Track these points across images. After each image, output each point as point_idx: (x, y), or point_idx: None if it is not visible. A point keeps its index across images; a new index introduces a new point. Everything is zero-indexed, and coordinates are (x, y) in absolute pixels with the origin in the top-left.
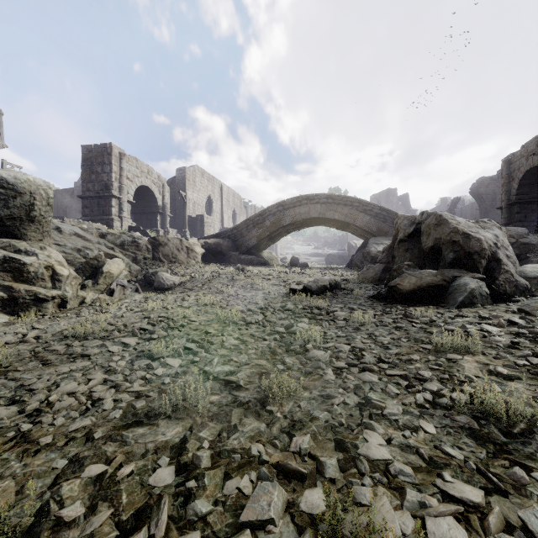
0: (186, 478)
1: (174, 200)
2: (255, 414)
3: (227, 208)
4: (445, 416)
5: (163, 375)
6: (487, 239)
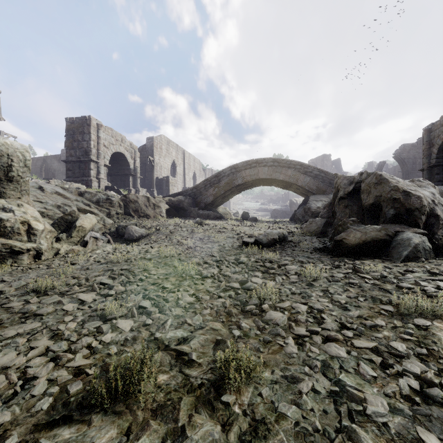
0: None
1: (144, 164)
2: (209, 407)
3: (188, 170)
4: None
5: (111, 342)
6: (426, 197)
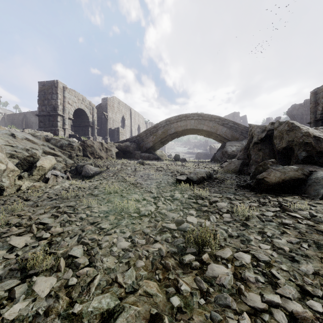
0: None
1: (100, 118)
2: None
3: (134, 123)
4: None
5: (16, 319)
6: None
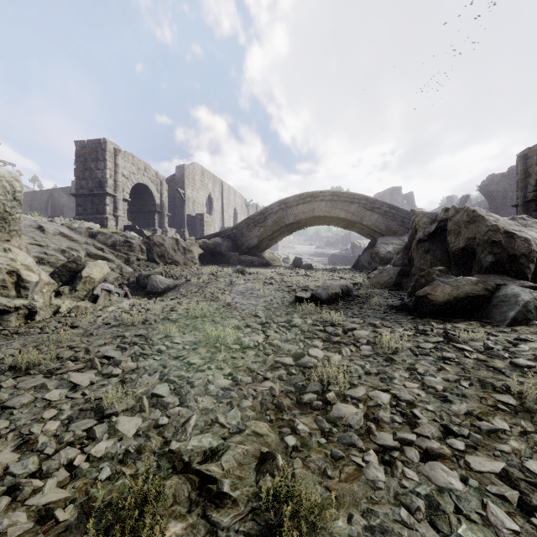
0: None
1: (173, 199)
2: None
3: (228, 207)
4: None
5: (105, 456)
6: (535, 239)
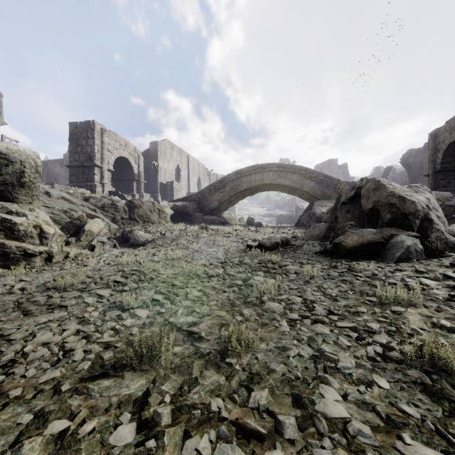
0: (146, 436)
1: (148, 169)
2: (216, 366)
3: (193, 175)
4: (396, 370)
5: (131, 325)
6: (421, 202)
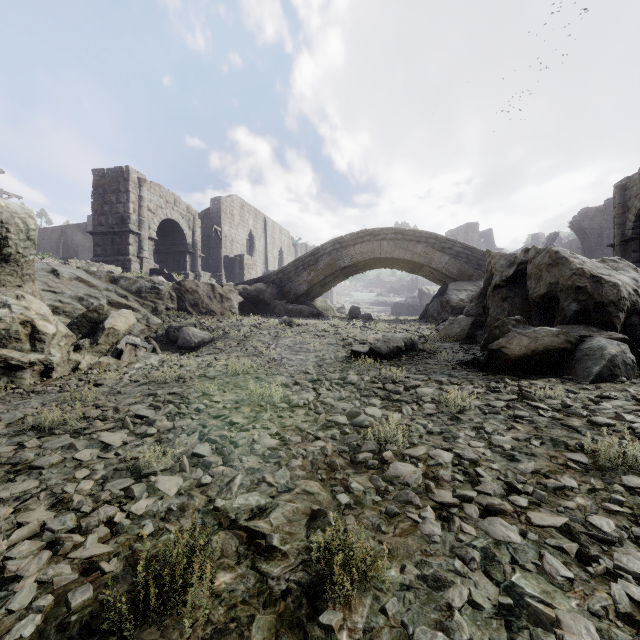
0: None
1: (207, 237)
2: (298, 635)
3: (272, 246)
4: None
5: (146, 514)
6: (626, 285)
